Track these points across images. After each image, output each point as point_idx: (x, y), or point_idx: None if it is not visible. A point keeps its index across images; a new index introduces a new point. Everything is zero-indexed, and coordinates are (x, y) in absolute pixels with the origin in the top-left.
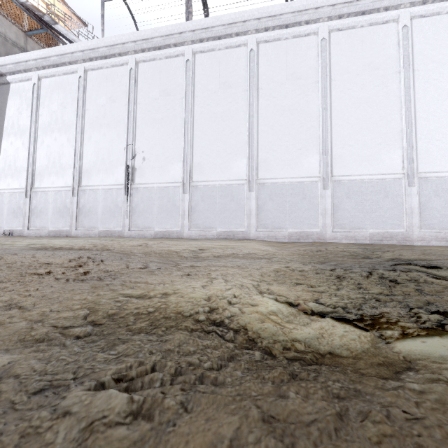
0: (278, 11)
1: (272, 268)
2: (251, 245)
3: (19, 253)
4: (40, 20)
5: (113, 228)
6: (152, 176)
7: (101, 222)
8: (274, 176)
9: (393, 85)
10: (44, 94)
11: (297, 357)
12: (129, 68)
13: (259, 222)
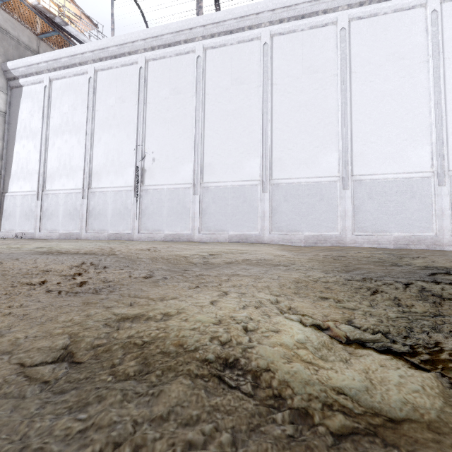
0: (293, 1)
1: (292, 278)
2: (265, 249)
3: (21, 258)
4: (52, 23)
5: (122, 231)
6: (162, 177)
7: (110, 225)
8: (289, 175)
9: (421, 76)
10: (55, 96)
11: (347, 426)
12: (138, 67)
13: (273, 224)
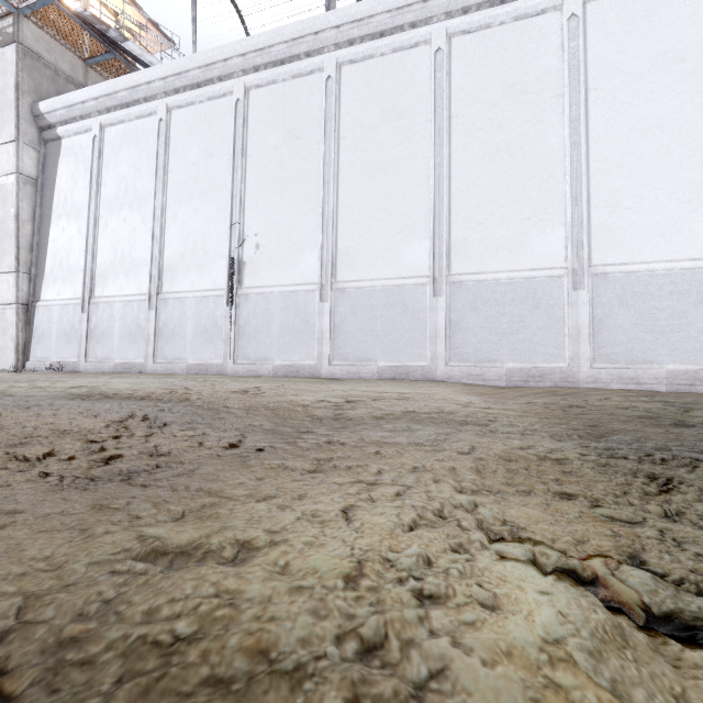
0: None
1: (497, 452)
2: (440, 392)
3: (35, 407)
4: (106, 39)
5: (209, 360)
6: (270, 275)
7: (191, 351)
8: (480, 268)
9: None
10: (109, 151)
11: None
12: (234, 99)
13: (452, 350)
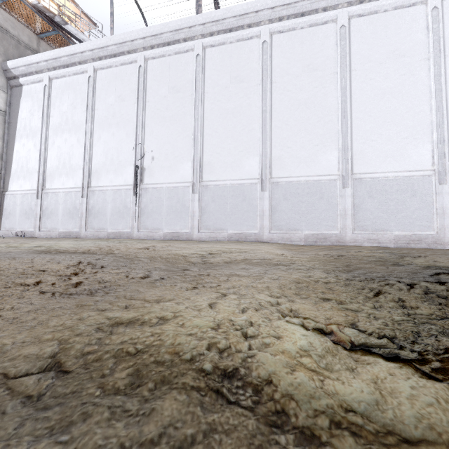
0: None
1: (292, 278)
2: (265, 248)
3: (18, 258)
4: (52, 22)
5: (121, 229)
6: (161, 176)
7: (110, 224)
8: (289, 174)
9: (421, 73)
10: (55, 95)
11: (358, 448)
12: (138, 65)
13: (272, 223)
